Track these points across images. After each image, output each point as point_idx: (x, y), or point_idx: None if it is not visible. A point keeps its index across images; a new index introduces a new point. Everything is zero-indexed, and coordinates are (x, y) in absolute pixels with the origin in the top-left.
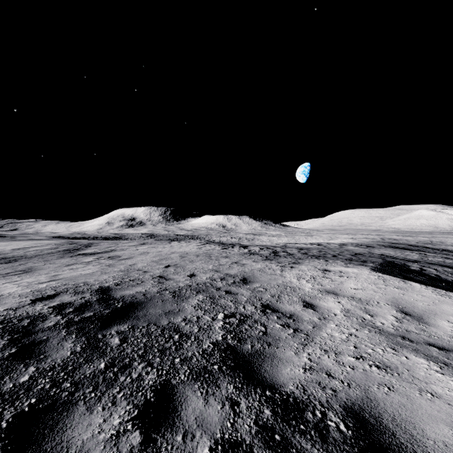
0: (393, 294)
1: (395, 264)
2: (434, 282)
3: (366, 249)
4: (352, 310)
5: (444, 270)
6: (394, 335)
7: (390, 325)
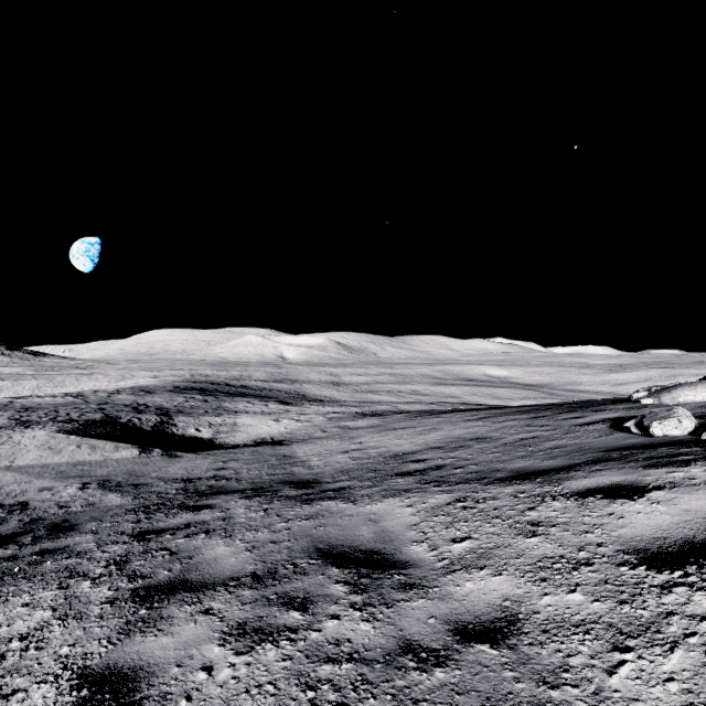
0: (49, 446)
1: (109, 419)
2: (113, 431)
3: (139, 397)
4: (3, 463)
5: (146, 419)
6: (15, 468)
7: (22, 464)
